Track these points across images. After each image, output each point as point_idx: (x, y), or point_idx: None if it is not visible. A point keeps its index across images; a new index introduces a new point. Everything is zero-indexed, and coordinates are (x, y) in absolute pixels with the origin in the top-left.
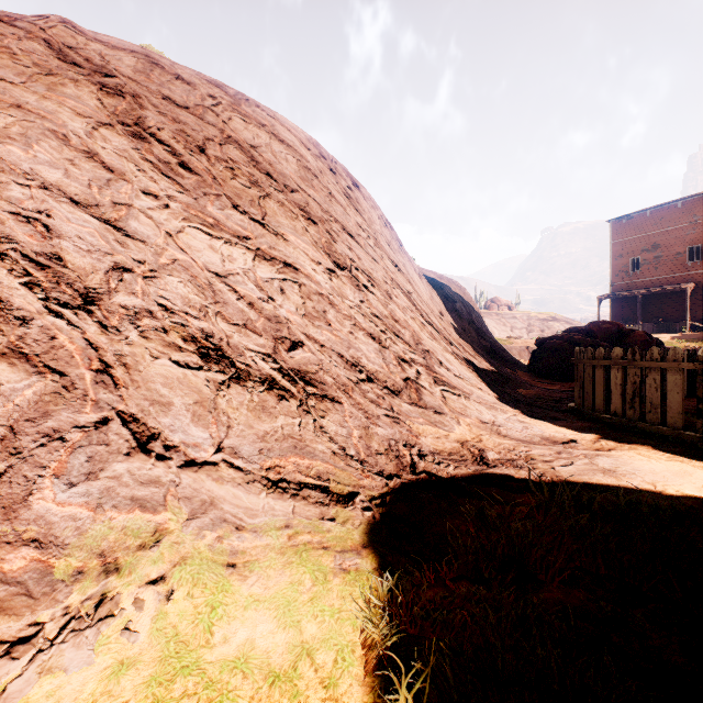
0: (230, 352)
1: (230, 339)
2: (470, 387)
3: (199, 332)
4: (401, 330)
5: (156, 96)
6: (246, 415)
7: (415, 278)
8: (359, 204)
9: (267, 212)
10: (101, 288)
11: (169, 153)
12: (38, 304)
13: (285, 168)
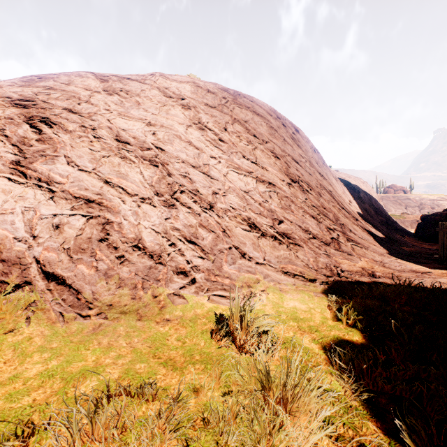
0: (257, 225)
1: (256, 220)
2: (368, 244)
3: (246, 217)
4: (327, 213)
5: (202, 104)
6: (269, 249)
7: (333, 181)
8: (299, 142)
9: (257, 157)
10: (213, 201)
11: (214, 134)
12: (199, 209)
13: (261, 130)
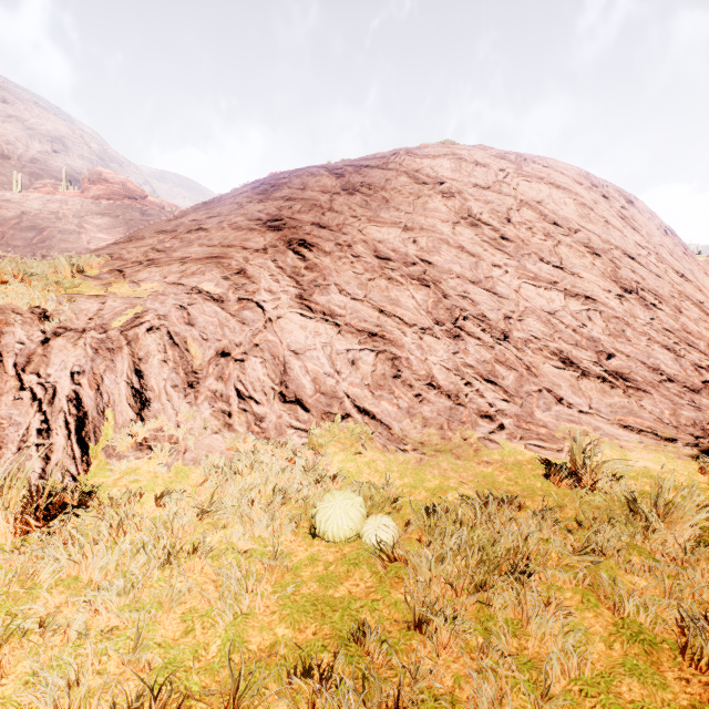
0: (574, 360)
1: (571, 353)
2: None
3: (555, 349)
4: (694, 340)
5: (469, 186)
6: (596, 394)
7: (706, 282)
8: (635, 221)
9: (562, 257)
10: (506, 329)
11: (492, 230)
12: (491, 340)
13: (565, 212)
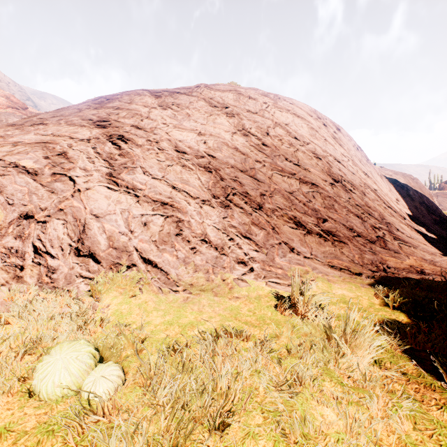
0: (303, 223)
1: (301, 219)
2: (418, 243)
3: (292, 216)
4: (372, 212)
5: (244, 111)
6: (315, 245)
7: (378, 179)
8: (341, 141)
9: (299, 159)
10: (261, 202)
11: (257, 139)
12: (250, 209)
13: (302, 132)
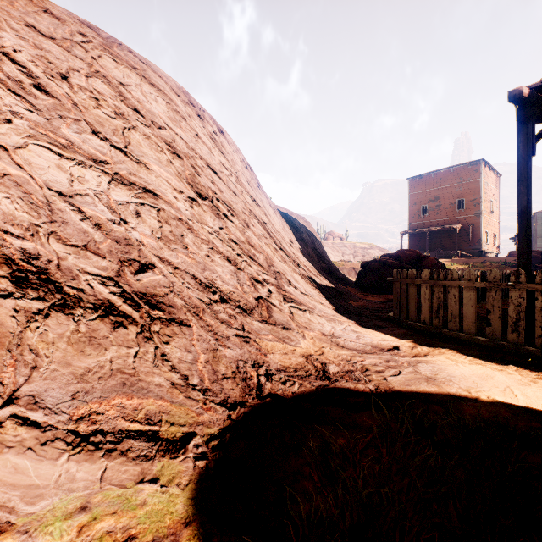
0: (58, 275)
1: (62, 262)
2: (314, 302)
3: (18, 253)
4: (256, 254)
5: (18, 21)
6: (64, 350)
7: (271, 212)
8: (224, 147)
9: (131, 142)
10: None
11: (24, 73)
12: None
13: (153, 107)
